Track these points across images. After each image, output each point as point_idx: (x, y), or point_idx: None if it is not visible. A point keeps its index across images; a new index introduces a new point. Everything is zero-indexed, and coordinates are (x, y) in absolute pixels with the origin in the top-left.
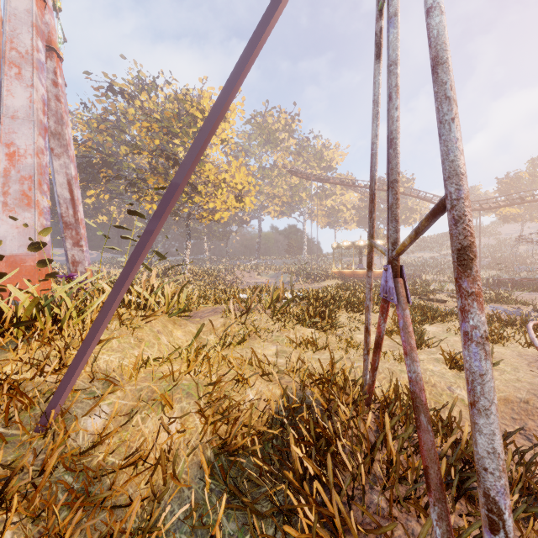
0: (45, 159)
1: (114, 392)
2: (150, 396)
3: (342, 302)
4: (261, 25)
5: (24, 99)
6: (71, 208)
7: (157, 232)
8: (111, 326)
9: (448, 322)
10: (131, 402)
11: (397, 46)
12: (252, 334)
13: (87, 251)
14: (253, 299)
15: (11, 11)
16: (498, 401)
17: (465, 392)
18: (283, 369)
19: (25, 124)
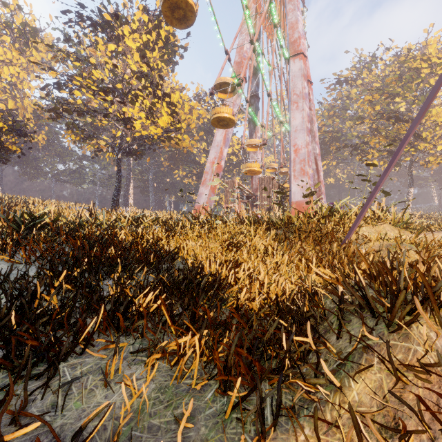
0: (309, 147)
1: (368, 242)
2: (387, 246)
3: None
4: None
5: (300, 119)
6: (316, 174)
7: (393, 164)
8: (361, 223)
9: None
10: (377, 248)
11: None
12: None
13: (324, 202)
14: None
15: (292, 75)
16: None
17: None
18: None
19: (300, 132)
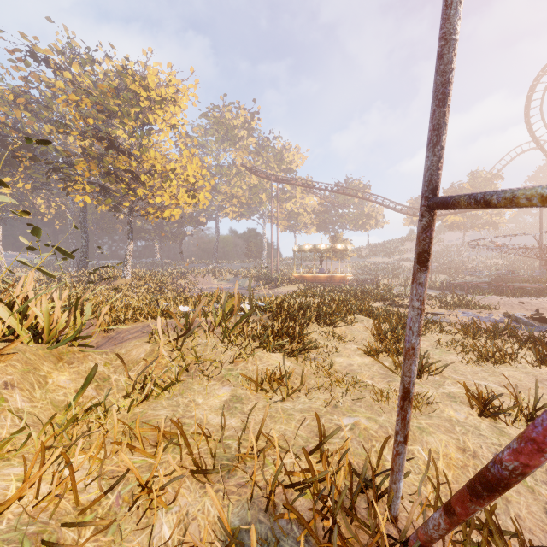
0: None
1: None
2: None
3: (312, 312)
4: None
5: None
6: None
7: None
8: None
9: (431, 333)
10: None
11: None
12: (192, 367)
13: None
14: (195, 315)
15: None
16: None
17: None
18: (235, 446)
19: None
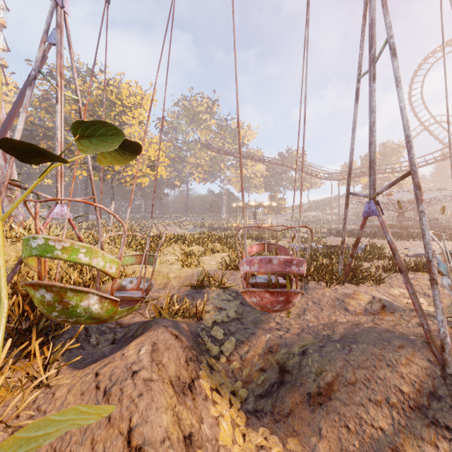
0: None
1: None
2: None
3: (179, 240)
4: (12, 109)
5: None
6: None
7: None
8: None
9: None
10: None
11: (57, 123)
12: None
13: (21, 208)
14: None
15: None
16: (184, 277)
17: (174, 275)
18: None
19: None
